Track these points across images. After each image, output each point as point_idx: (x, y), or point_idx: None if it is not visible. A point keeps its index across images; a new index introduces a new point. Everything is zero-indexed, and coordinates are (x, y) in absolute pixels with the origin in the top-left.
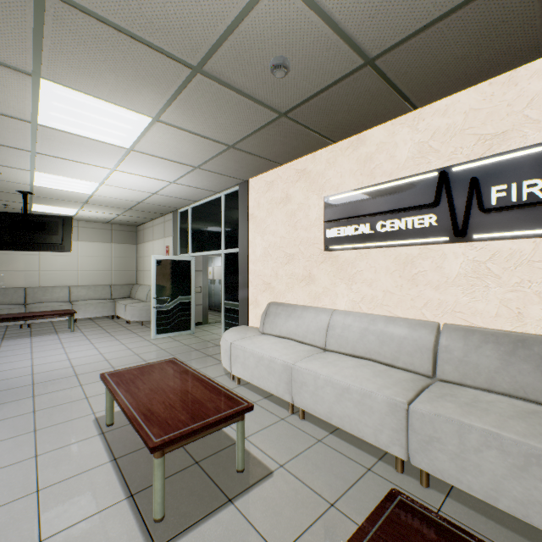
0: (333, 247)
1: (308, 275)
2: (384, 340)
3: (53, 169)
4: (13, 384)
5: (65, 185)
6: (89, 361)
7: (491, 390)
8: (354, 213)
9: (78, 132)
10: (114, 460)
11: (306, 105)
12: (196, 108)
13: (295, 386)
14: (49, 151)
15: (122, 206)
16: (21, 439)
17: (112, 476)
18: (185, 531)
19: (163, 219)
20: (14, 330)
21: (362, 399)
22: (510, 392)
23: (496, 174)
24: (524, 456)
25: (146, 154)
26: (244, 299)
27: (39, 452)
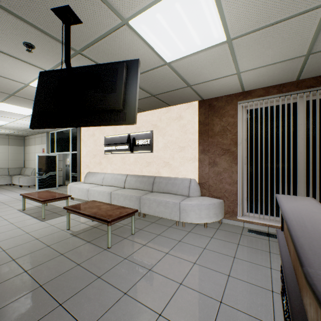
0: (106, 153)
1: (100, 162)
2: (116, 180)
3: None
4: None
5: None
6: (6, 199)
7: (133, 188)
8: (111, 143)
9: (8, 111)
10: (28, 214)
11: None
12: None
13: (89, 195)
14: None
15: (18, 129)
16: None
17: (28, 216)
18: (50, 219)
19: (41, 135)
20: None
21: (103, 193)
22: (135, 188)
23: (138, 137)
24: (125, 196)
25: None
26: (79, 171)
27: (1, 215)
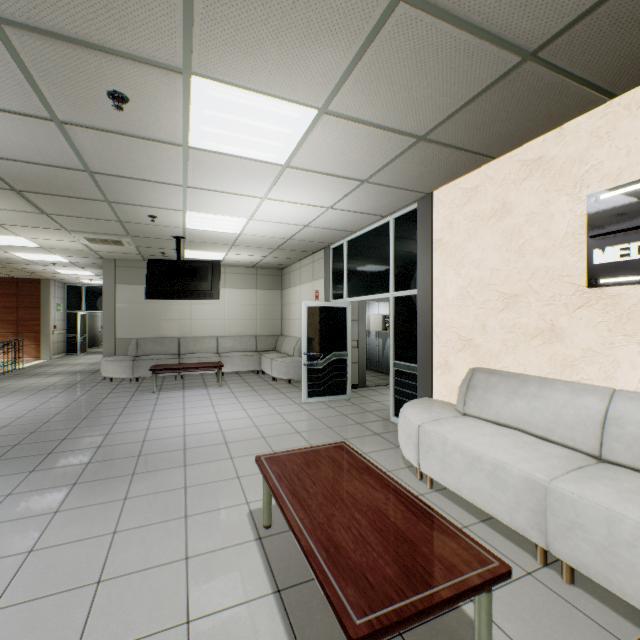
0: (609, 280)
1: (548, 328)
2: None
3: (203, 206)
4: (167, 445)
5: (214, 224)
6: (238, 425)
7: None
8: None
9: (229, 150)
10: (277, 592)
11: (585, 21)
12: (382, 77)
13: (554, 522)
14: (200, 182)
15: (269, 245)
16: (172, 527)
17: (277, 624)
18: None
19: (312, 259)
20: (170, 381)
21: None
22: None
23: None
24: None
25: (303, 170)
26: (426, 360)
27: (189, 553)
